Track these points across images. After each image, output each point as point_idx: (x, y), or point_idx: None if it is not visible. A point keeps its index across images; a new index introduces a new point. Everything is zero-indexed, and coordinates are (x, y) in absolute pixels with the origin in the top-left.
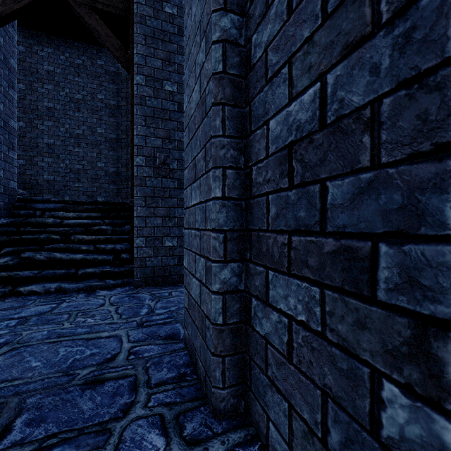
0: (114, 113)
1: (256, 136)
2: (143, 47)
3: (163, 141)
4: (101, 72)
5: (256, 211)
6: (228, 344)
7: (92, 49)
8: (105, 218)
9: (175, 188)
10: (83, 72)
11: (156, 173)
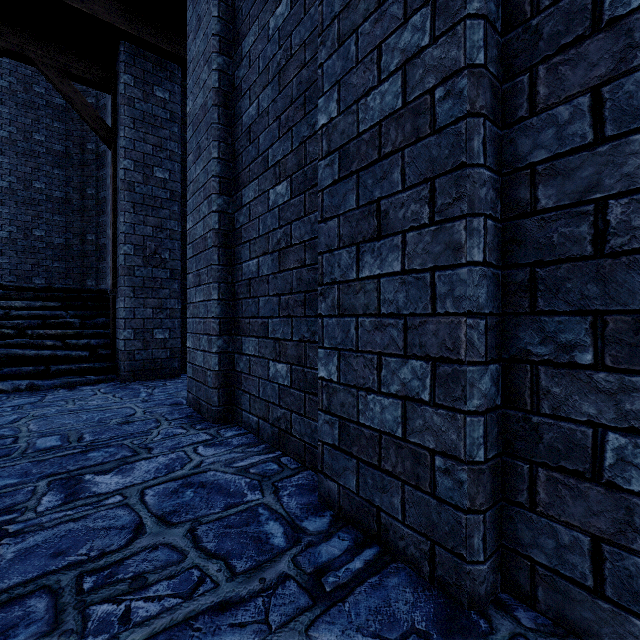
0: (61, 163)
1: (237, 268)
2: (131, 131)
3: (154, 230)
4: (40, 103)
5: (237, 308)
6: (222, 382)
7: (25, 69)
8: (67, 308)
9: (167, 279)
10: (10, 99)
11: (146, 262)
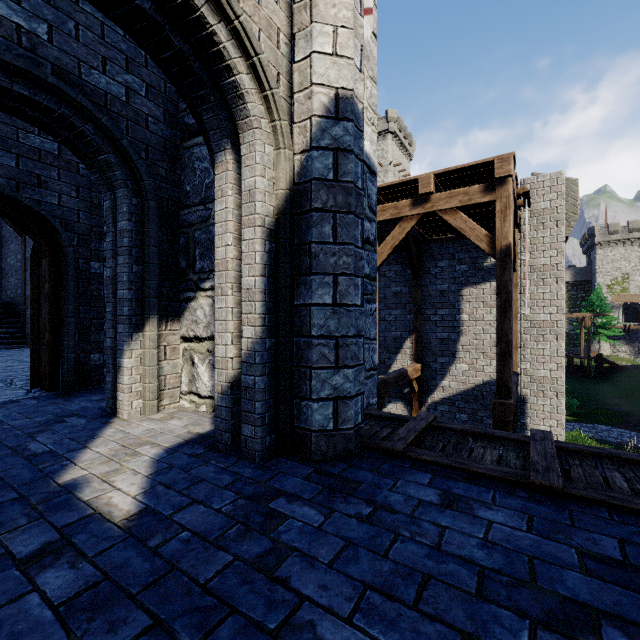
0: None
1: None
2: None
3: None
4: None
5: None
6: None
7: None
8: None
9: None
10: None
11: None
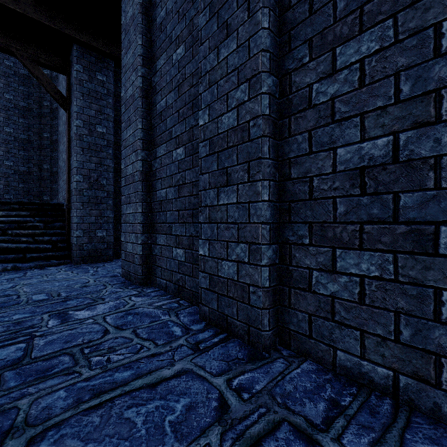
0: (25, 115)
1: (153, 194)
2: (81, 101)
3: (96, 165)
4: (10, 72)
5: (153, 217)
6: (144, 261)
7: None
8: (33, 216)
9: (105, 197)
10: None
11: (91, 186)
